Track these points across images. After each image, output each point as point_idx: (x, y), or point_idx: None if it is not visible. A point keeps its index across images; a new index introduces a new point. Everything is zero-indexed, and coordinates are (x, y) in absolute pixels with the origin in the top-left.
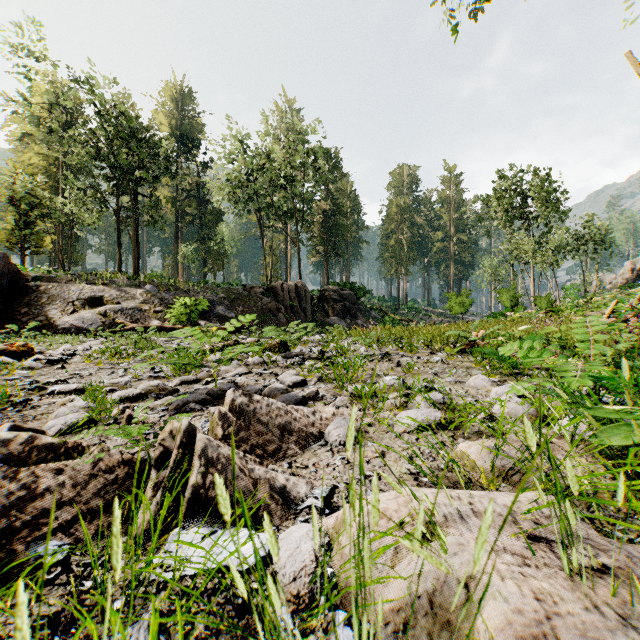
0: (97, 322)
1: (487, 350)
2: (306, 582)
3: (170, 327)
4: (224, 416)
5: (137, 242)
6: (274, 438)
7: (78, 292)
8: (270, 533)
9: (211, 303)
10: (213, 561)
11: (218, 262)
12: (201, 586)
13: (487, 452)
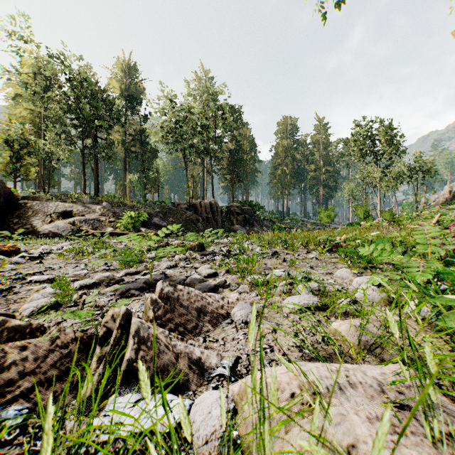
0: (68, 229)
1: (348, 250)
2: (216, 445)
3: (120, 233)
4: (155, 302)
5: (97, 172)
6: (193, 318)
7: (54, 207)
8: (184, 414)
9: (149, 215)
10: (139, 430)
11: (155, 186)
12: (129, 452)
13: (354, 329)
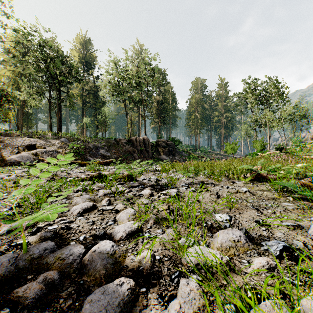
0: (30, 158)
1: (288, 184)
2: None
3: (70, 161)
4: None
5: (60, 116)
6: None
7: (22, 142)
8: None
9: (97, 148)
10: None
11: (104, 127)
12: None
13: None
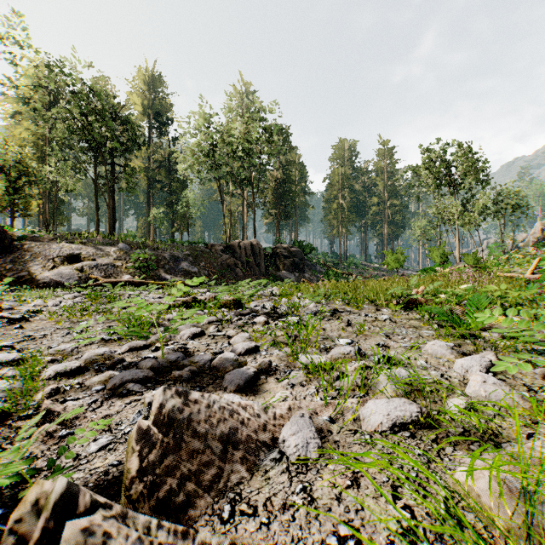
0: (74, 277)
1: (435, 310)
2: None
3: (139, 281)
4: (145, 434)
5: (113, 206)
6: (213, 458)
7: (58, 250)
8: None
9: (177, 259)
10: None
11: (184, 223)
12: None
13: (506, 493)
